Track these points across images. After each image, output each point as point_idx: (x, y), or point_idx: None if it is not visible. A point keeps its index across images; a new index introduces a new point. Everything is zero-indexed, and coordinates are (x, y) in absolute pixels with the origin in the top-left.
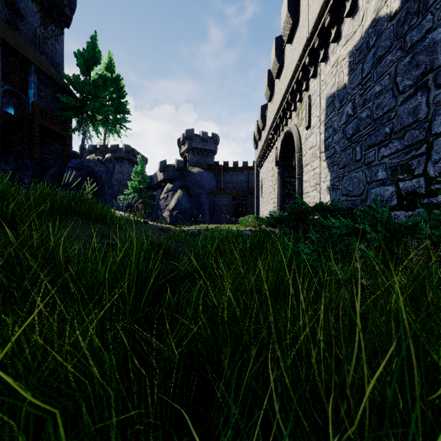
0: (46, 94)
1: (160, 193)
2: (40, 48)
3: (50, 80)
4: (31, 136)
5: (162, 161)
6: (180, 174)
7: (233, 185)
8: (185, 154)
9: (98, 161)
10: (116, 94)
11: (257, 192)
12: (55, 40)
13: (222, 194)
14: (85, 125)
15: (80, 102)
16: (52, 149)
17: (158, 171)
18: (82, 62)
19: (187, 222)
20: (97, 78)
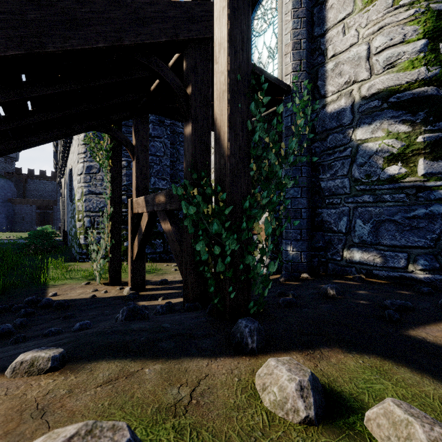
0: None
1: None
2: None
3: None
4: None
5: None
6: None
7: (40, 193)
8: None
9: None
10: None
11: (59, 206)
12: None
13: (24, 203)
14: None
15: None
16: None
17: None
18: None
19: None
20: None
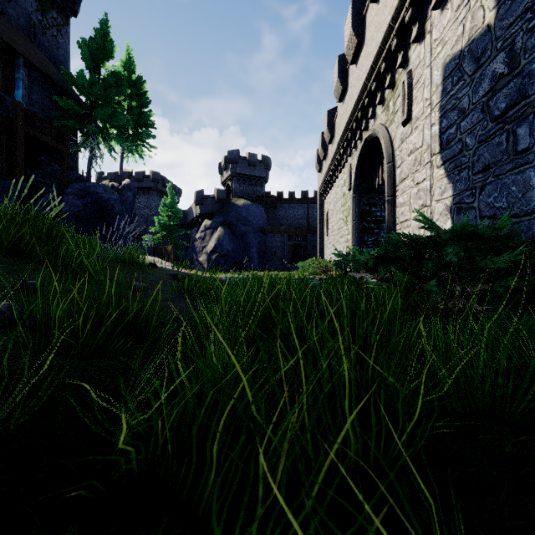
0: (41, 98)
1: (196, 232)
2: (36, 40)
3: (46, 79)
4: (12, 149)
5: (198, 191)
6: (222, 208)
7: (288, 221)
8: (227, 183)
9: (113, 188)
10: (137, 101)
11: (321, 229)
12: (57, 32)
13: (275, 233)
14: (92, 139)
15: (87, 108)
16: (48, 171)
17: (194, 204)
18: (88, 54)
19: (230, 269)
20: (108, 76)
